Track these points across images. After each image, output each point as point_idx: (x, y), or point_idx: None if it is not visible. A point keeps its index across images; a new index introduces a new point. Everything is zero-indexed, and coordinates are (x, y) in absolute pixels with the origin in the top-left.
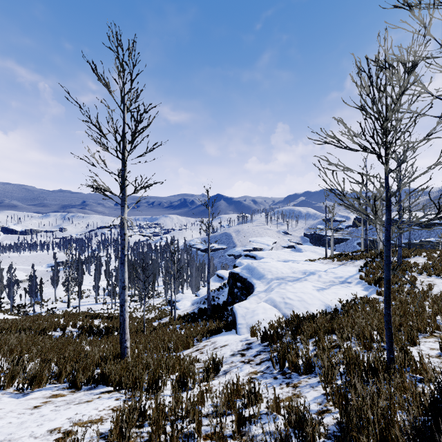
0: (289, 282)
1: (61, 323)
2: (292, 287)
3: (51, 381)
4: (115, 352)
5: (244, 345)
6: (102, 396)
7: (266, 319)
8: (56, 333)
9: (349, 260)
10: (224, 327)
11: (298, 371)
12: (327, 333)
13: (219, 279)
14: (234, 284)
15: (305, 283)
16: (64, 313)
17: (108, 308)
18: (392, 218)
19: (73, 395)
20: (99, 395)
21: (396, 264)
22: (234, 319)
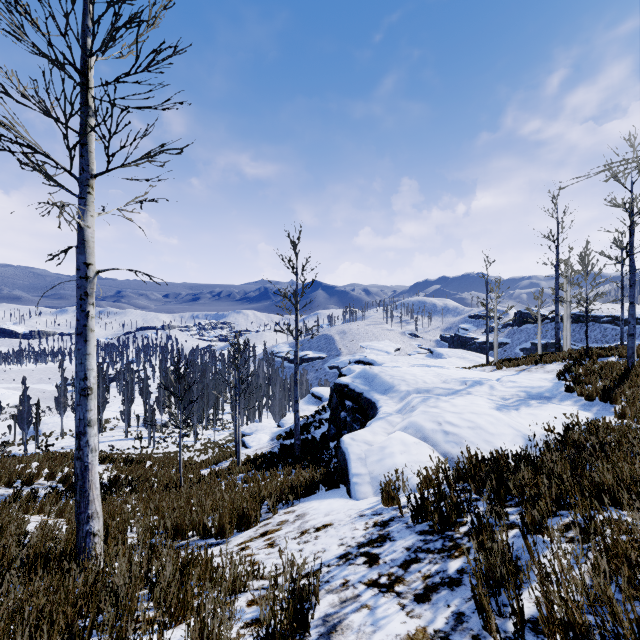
0: (441, 397)
1: (27, 472)
2: (450, 404)
3: None
4: (67, 545)
5: (372, 528)
6: None
7: (412, 465)
8: (11, 490)
9: (531, 364)
10: (322, 480)
11: None
12: (595, 503)
13: (316, 400)
14: (340, 403)
15: (472, 398)
16: (46, 454)
17: (142, 446)
18: None
19: None
20: None
21: (624, 366)
22: (343, 464)
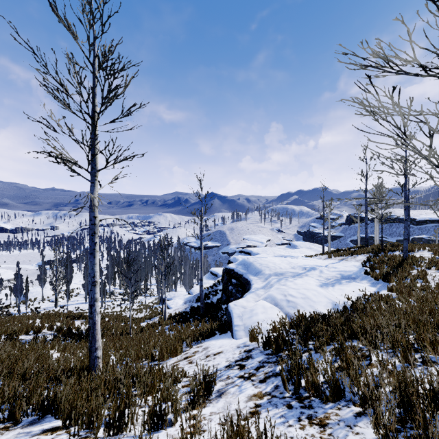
0: (289, 278)
1: (36, 325)
2: (293, 283)
3: None
4: (83, 363)
5: (243, 353)
6: (41, 438)
7: (267, 320)
8: (28, 336)
9: (349, 255)
10: (217, 329)
11: (322, 397)
12: (347, 338)
13: (213, 276)
14: (229, 280)
15: (307, 279)
16: (43, 314)
17: None
18: None
19: (2, 436)
20: (37, 437)
21: (401, 258)
22: (229, 320)
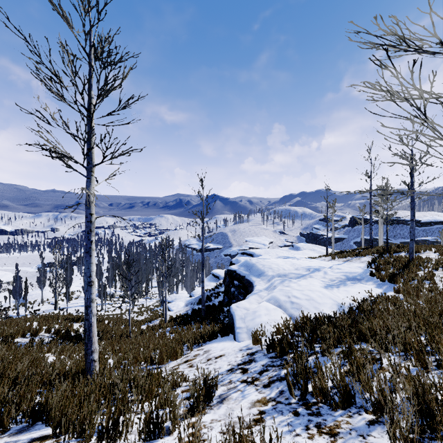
0: (292, 279)
1: (33, 328)
2: (297, 284)
3: None
4: (79, 367)
5: (245, 356)
6: None
7: (271, 322)
8: (25, 339)
9: (353, 257)
10: (219, 331)
11: (330, 403)
12: (356, 341)
13: (215, 278)
14: (231, 282)
15: (311, 280)
16: (41, 316)
17: (98, 310)
18: None
19: None
20: None
21: (407, 259)
22: (231, 322)
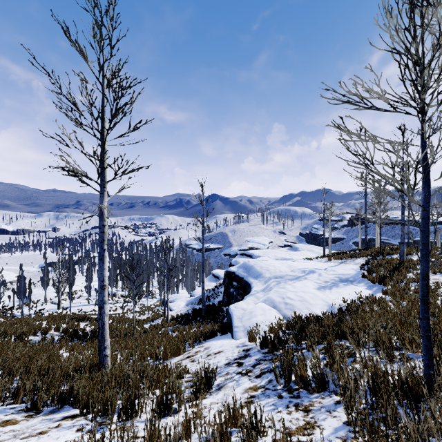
0: (288, 281)
1: (43, 326)
2: (292, 286)
3: (9, 400)
4: (93, 361)
5: (241, 352)
6: (63, 423)
7: (265, 321)
8: (36, 337)
9: (348, 258)
10: (218, 330)
11: (308, 388)
12: (337, 338)
13: (215, 279)
14: (230, 283)
15: (305, 282)
16: (49, 316)
17: None
18: (431, 196)
19: (28, 422)
20: (60, 422)
21: (398, 261)
22: (230, 321)
